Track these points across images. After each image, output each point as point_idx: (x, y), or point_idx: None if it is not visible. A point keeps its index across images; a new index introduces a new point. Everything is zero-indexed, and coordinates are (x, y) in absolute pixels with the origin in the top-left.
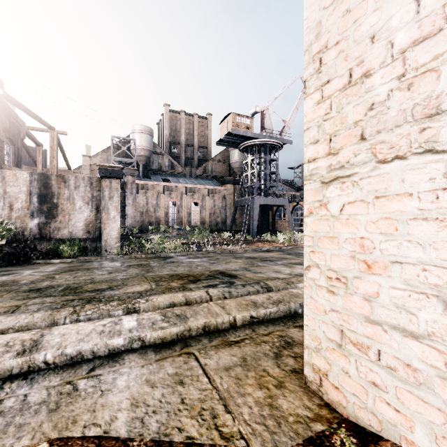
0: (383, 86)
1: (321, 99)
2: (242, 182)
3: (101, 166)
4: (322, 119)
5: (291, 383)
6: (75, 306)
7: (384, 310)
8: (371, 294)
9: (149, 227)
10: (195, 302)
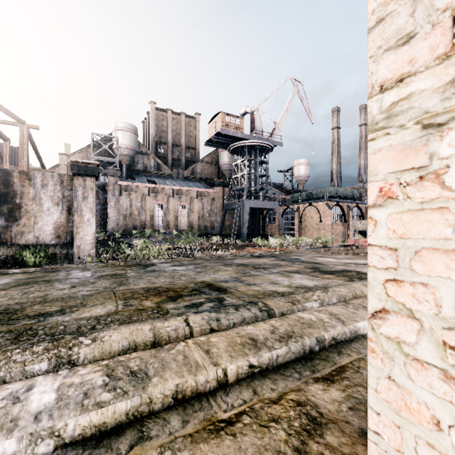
0: None
1: None
2: (231, 185)
3: (73, 162)
4: None
5: None
6: None
7: None
8: None
9: (133, 231)
10: (167, 339)
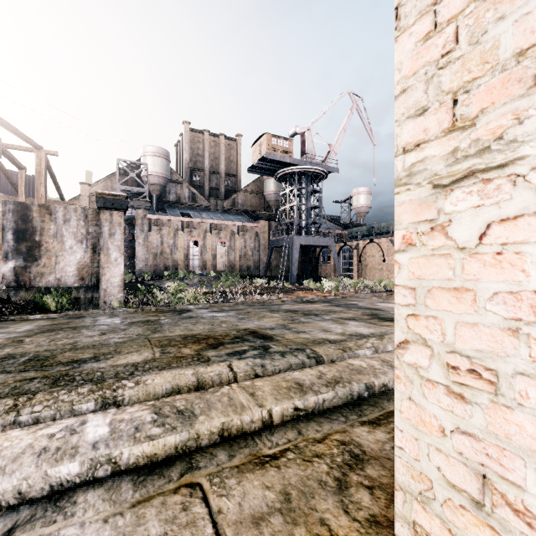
0: None
1: (433, 29)
2: (278, 218)
3: (99, 194)
4: (435, 66)
5: None
6: (21, 395)
7: None
8: None
9: (165, 272)
10: (211, 384)
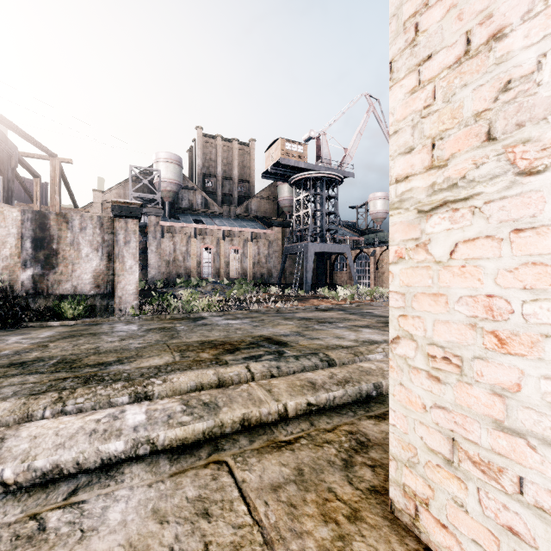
0: (529, 49)
1: (418, 85)
2: (292, 224)
3: (114, 202)
4: (419, 115)
5: (371, 512)
6: (63, 390)
7: (530, 413)
8: (505, 386)
9: (177, 280)
10: (231, 383)
